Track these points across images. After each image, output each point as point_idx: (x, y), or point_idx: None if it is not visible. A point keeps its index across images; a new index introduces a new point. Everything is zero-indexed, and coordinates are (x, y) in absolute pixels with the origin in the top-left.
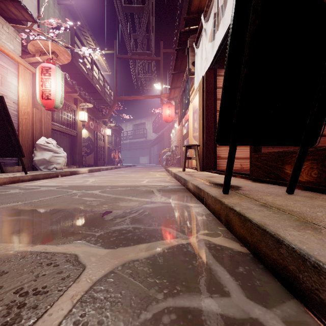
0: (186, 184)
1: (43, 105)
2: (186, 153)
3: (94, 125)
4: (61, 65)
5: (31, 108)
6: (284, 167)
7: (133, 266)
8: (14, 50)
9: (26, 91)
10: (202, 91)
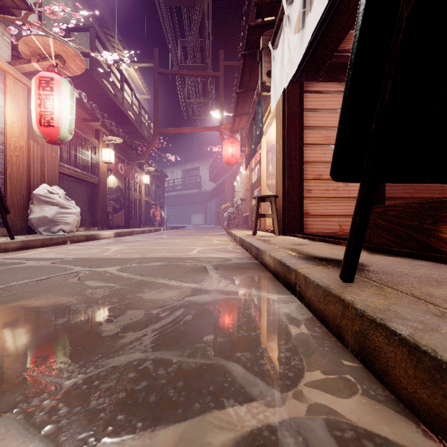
0: (260, 256)
1: (41, 135)
2: (257, 207)
3: (125, 169)
4: (77, 82)
5: (27, 140)
6: (438, 228)
7: None
8: None
9: (18, 115)
10: (283, 115)
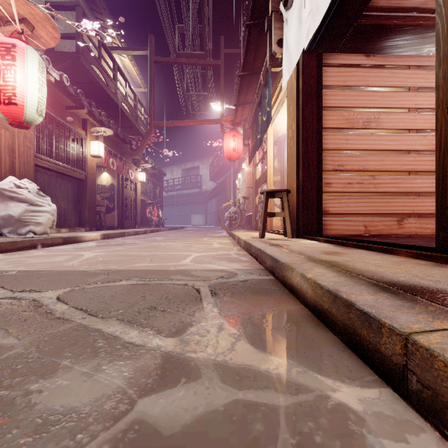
0: (279, 272)
1: (2, 115)
2: (266, 204)
3: (117, 165)
4: (61, 67)
5: None
6: None
7: None
8: None
9: None
10: (297, 93)
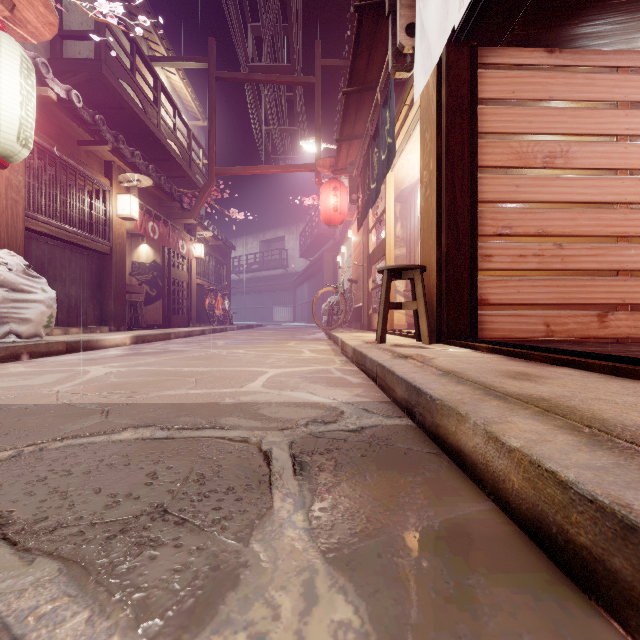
0: (426, 415)
1: None
2: (387, 289)
3: (160, 232)
4: (74, 82)
5: None
6: None
7: None
8: None
9: None
10: (437, 111)
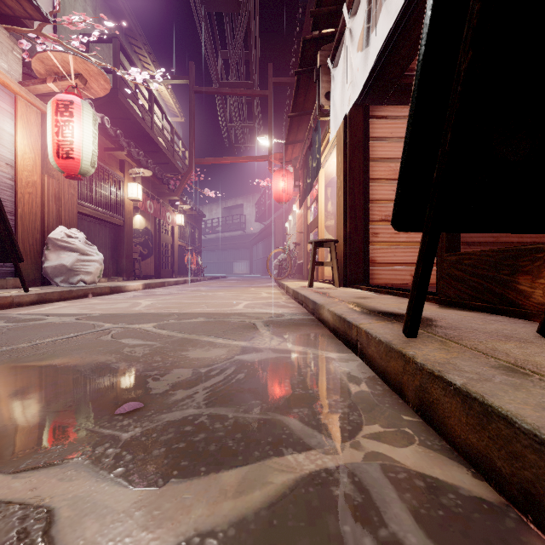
0: (317, 312)
1: (59, 168)
2: (314, 254)
3: (155, 207)
4: (97, 104)
5: (41, 175)
6: (516, 279)
7: None
8: (8, 72)
9: (31, 145)
10: (344, 145)
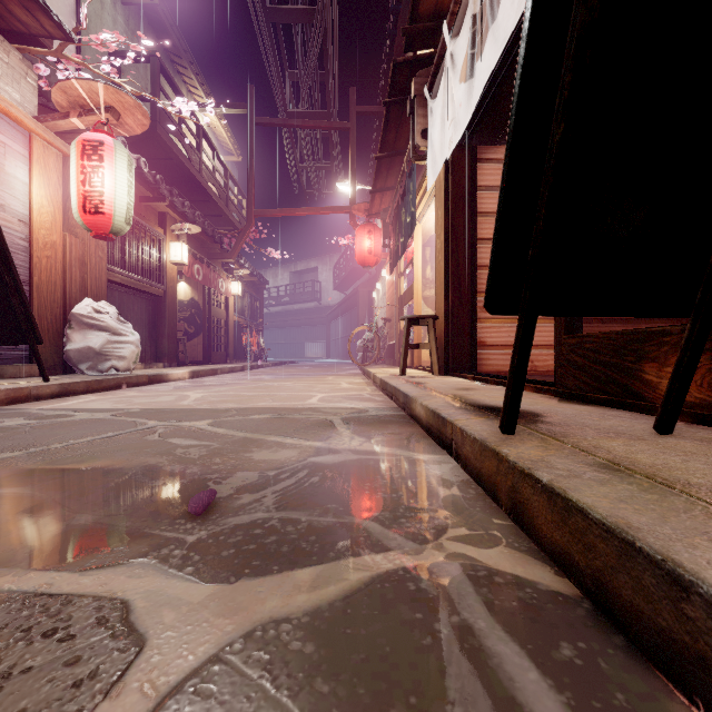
0: (408, 406)
1: (85, 226)
2: (407, 334)
3: (204, 273)
4: (131, 140)
5: (61, 233)
6: (641, 367)
7: (275, 639)
8: (21, 104)
9: (49, 195)
10: (445, 197)
